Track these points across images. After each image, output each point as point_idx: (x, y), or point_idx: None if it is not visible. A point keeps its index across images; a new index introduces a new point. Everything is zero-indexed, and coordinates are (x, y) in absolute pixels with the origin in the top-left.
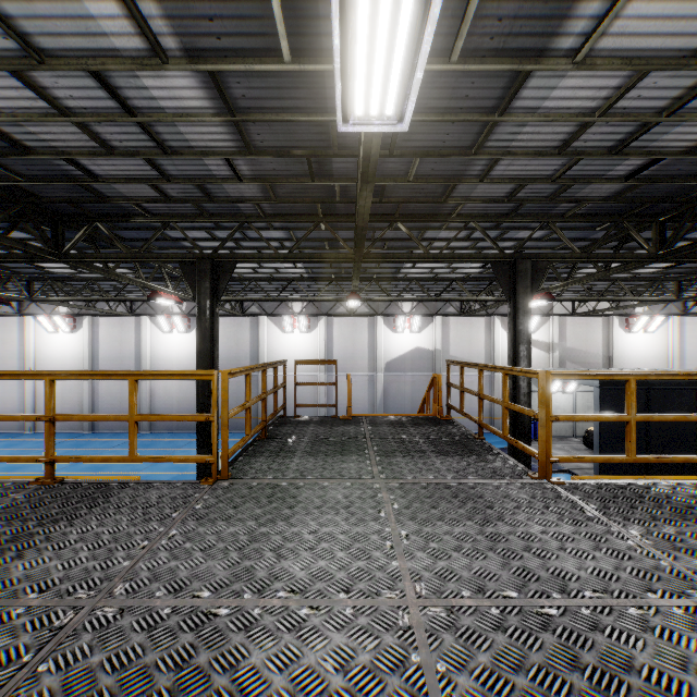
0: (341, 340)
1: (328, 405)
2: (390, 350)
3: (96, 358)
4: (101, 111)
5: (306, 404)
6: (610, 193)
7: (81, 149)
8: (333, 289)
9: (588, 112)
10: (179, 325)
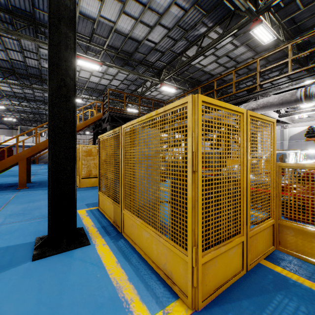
0: None
1: None
2: (292, 130)
3: None
4: (168, 94)
5: None
6: (264, 62)
7: (169, 98)
8: None
9: (220, 65)
10: None
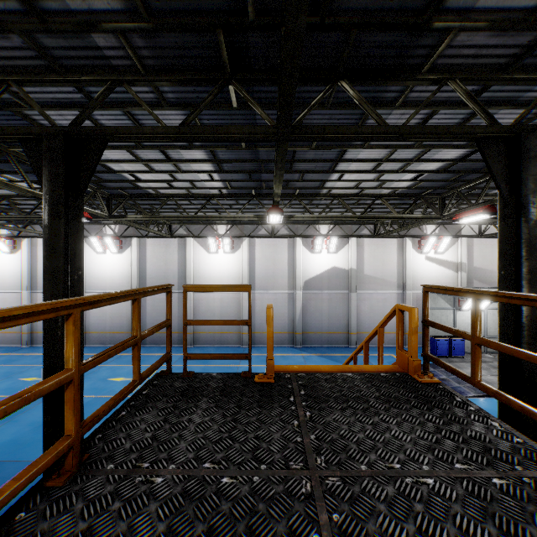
0: (262, 260)
1: (236, 356)
2: (308, 269)
3: (35, 277)
4: None
5: (201, 354)
6: None
7: None
8: (255, 209)
9: None
10: (111, 246)
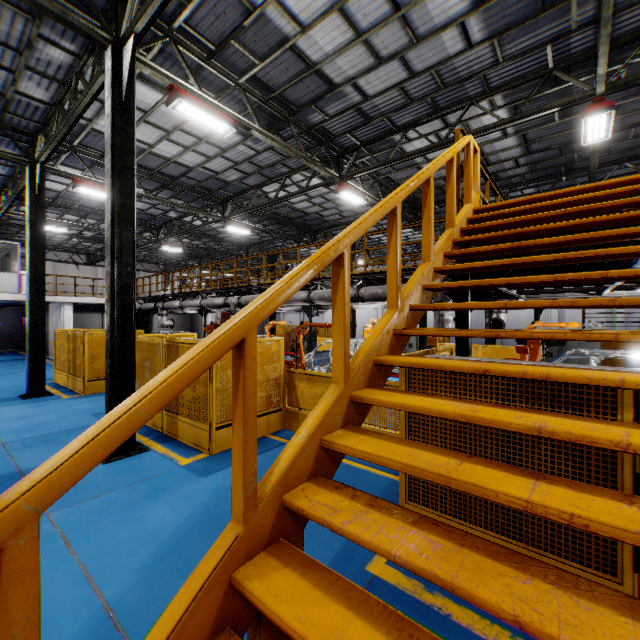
0: None
1: None
2: None
3: None
4: None
5: None
6: None
7: None
8: None
9: None
10: None
